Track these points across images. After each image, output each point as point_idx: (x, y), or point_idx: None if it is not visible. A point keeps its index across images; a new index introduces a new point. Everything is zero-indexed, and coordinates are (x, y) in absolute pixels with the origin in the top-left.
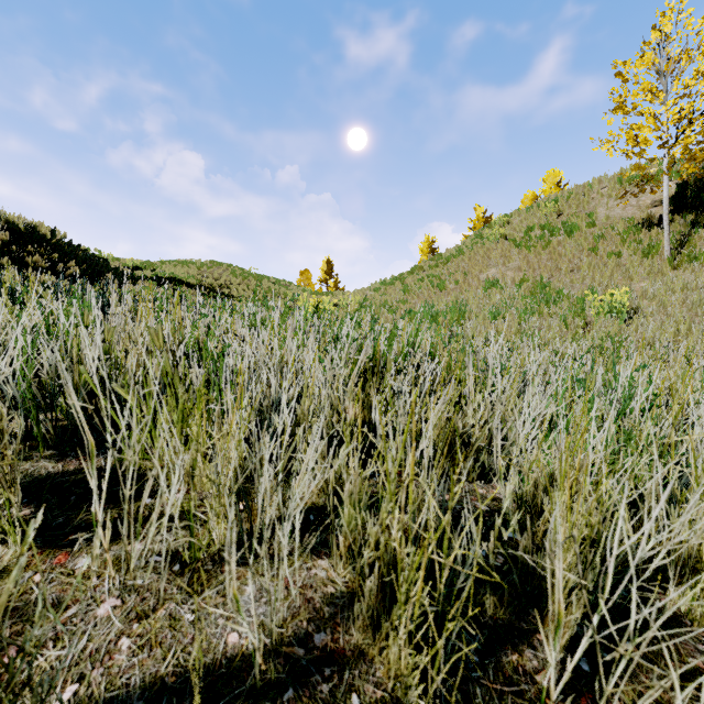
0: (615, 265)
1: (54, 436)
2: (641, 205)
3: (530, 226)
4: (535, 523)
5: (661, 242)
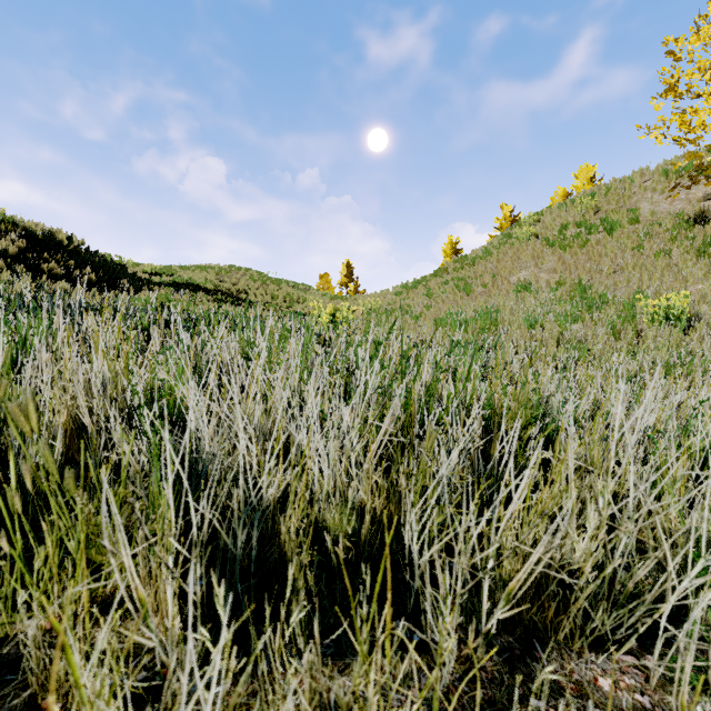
0: (665, 265)
1: None
2: (692, 198)
3: (564, 224)
4: None
5: None
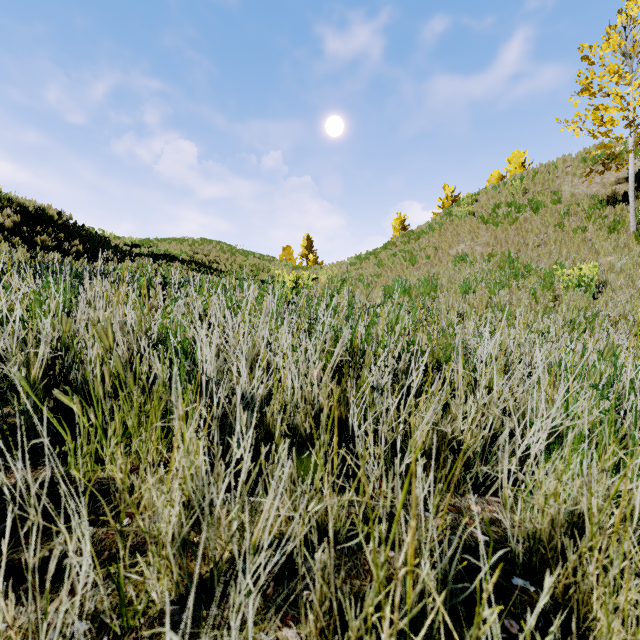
0: (581, 240)
1: (2, 439)
2: (605, 182)
3: (497, 203)
4: (552, 570)
5: (626, 218)
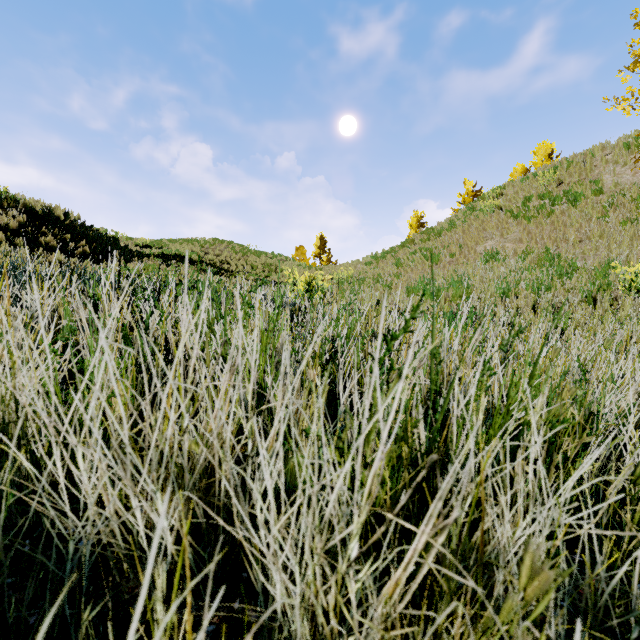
0: (633, 234)
1: None
2: None
3: (528, 196)
4: None
5: None
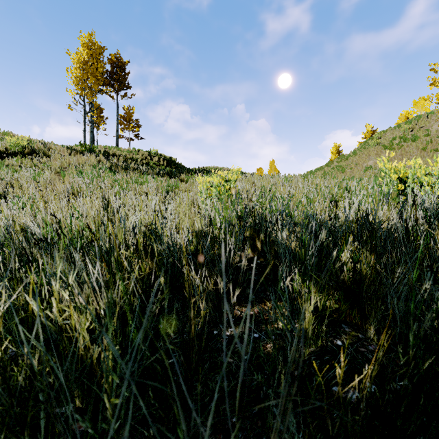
0: (432, 156)
1: None
2: None
3: (394, 137)
4: None
5: None
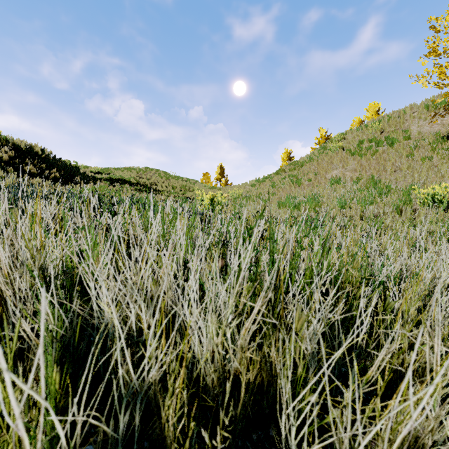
0: (429, 167)
1: None
2: (445, 123)
3: (361, 140)
4: None
5: None
